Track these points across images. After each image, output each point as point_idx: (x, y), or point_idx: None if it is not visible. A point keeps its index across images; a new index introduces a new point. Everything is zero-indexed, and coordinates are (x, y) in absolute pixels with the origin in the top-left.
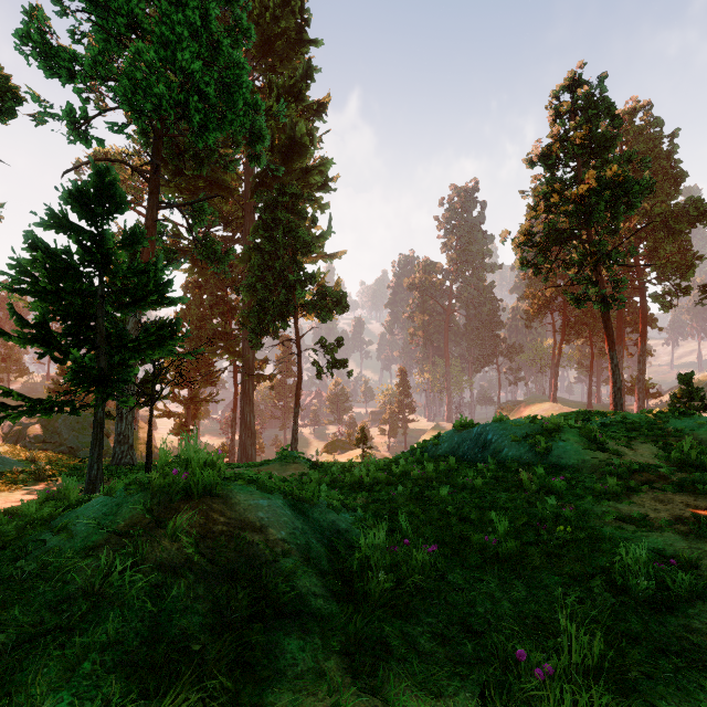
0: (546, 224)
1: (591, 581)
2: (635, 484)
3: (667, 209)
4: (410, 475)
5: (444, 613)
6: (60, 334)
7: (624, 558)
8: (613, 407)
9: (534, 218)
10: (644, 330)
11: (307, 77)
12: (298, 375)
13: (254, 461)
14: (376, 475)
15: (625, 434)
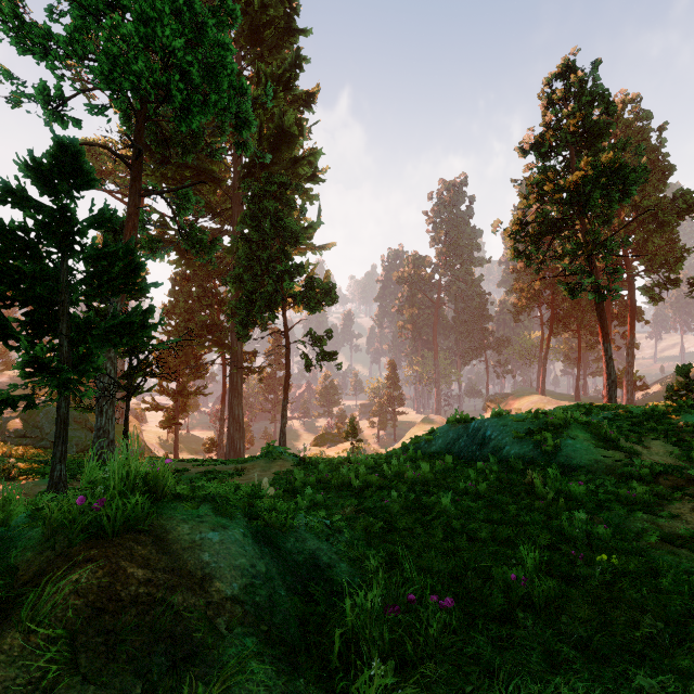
0: (539, 214)
1: (673, 653)
2: (664, 490)
3: (657, 201)
4: (403, 476)
5: None
6: (16, 321)
7: None
8: (607, 399)
9: (527, 207)
10: (633, 323)
11: (296, 67)
12: (287, 367)
13: (242, 454)
14: (366, 477)
15: (632, 430)
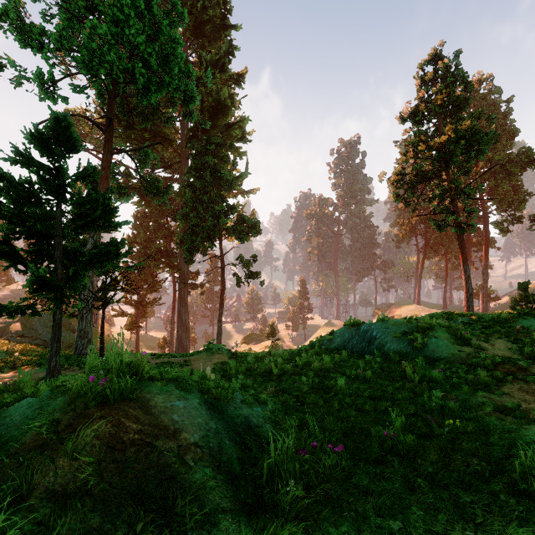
0: (414, 167)
1: (491, 482)
2: (501, 375)
3: (505, 156)
4: (311, 366)
5: (356, 528)
6: (24, 250)
7: (523, 460)
8: (466, 308)
9: (405, 162)
10: (487, 249)
11: (229, 54)
12: (222, 283)
13: (188, 350)
14: (283, 366)
15: (482, 331)
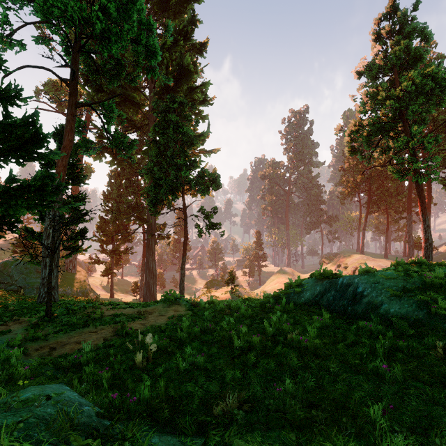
0: (371, 118)
1: None
2: None
3: None
4: (285, 336)
5: None
6: None
7: None
8: (425, 258)
9: (363, 112)
10: (429, 203)
11: (192, 24)
12: (185, 234)
13: (155, 295)
14: (247, 337)
15: None
